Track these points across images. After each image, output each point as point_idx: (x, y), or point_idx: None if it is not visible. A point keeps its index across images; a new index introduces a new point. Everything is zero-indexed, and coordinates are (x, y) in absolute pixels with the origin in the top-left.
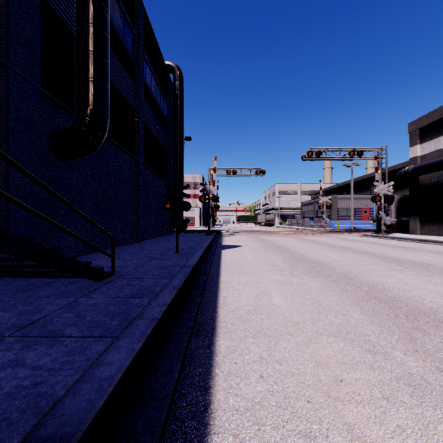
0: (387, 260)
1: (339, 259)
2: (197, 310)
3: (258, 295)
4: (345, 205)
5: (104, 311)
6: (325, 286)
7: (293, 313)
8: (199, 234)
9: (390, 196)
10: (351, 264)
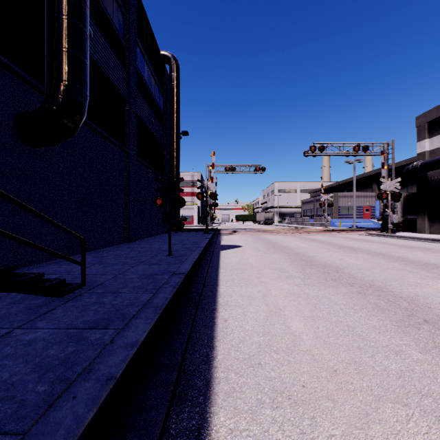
0: (409, 264)
1: (354, 262)
2: (185, 346)
3: (268, 316)
4: (346, 203)
5: (38, 357)
6: (352, 302)
7: (323, 351)
8: (196, 233)
9: (397, 193)
10: (370, 268)
